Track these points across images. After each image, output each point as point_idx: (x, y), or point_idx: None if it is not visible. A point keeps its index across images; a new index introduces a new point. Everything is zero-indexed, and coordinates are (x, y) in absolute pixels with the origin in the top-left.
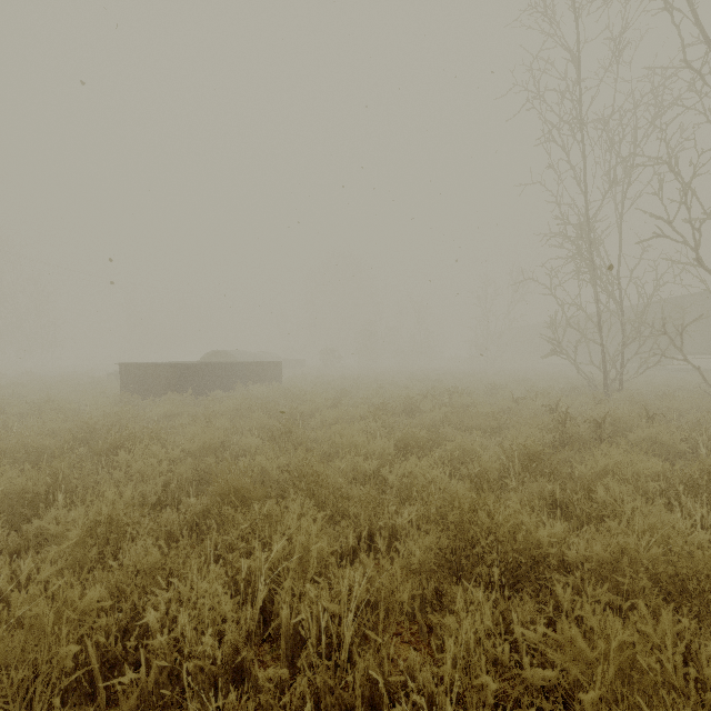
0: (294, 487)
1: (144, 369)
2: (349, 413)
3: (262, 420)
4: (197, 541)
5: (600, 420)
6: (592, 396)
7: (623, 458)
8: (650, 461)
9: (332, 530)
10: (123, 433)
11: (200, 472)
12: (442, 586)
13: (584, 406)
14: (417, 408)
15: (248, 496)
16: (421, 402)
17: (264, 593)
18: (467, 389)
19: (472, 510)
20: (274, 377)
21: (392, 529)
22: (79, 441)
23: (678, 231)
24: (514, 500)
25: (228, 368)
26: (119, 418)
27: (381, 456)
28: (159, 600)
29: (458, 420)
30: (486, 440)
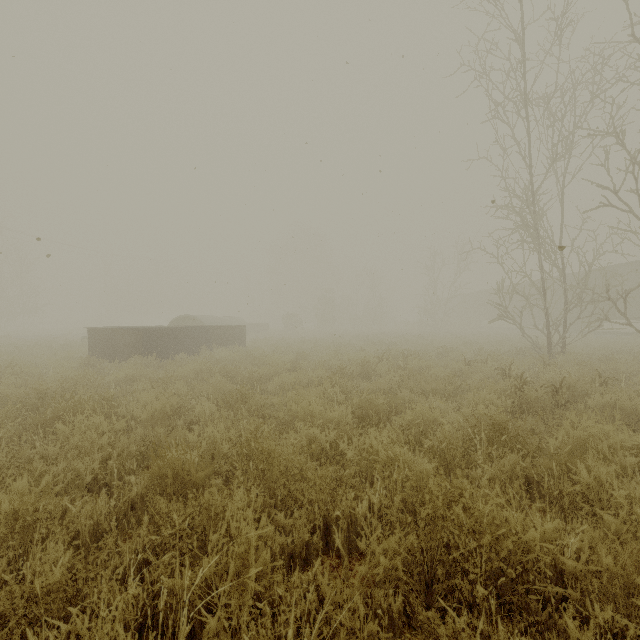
0: (243, 465)
1: (112, 333)
2: (307, 377)
3: (220, 384)
4: (133, 528)
5: (555, 384)
6: (539, 358)
7: (597, 430)
8: (626, 434)
9: (283, 517)
10: (72, 401)
11: (150, 442)
12: (417, 616)
13: (532, 368)
14: (373, 371)
15: (188, 478)
16: (377, 365)
17: (187, 630)
18: (419, 351)
19: (446, 503)
20: (238, 340)
21: (351, 517)
22: (28, 408)
23: (623, 201)
24: (484, 478)
25: (193, 332)
26: (76, 383)
27: (338, 422)
28: (54, 634)
29: (414, 384)
30: (443, 405)
